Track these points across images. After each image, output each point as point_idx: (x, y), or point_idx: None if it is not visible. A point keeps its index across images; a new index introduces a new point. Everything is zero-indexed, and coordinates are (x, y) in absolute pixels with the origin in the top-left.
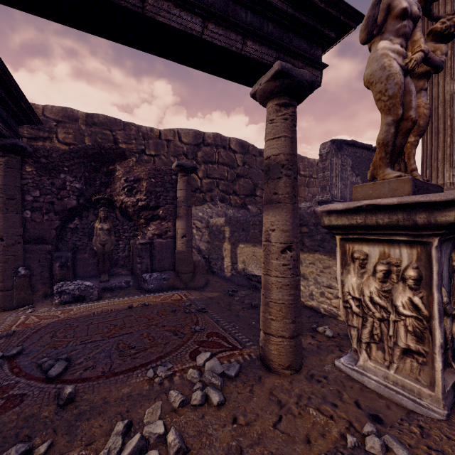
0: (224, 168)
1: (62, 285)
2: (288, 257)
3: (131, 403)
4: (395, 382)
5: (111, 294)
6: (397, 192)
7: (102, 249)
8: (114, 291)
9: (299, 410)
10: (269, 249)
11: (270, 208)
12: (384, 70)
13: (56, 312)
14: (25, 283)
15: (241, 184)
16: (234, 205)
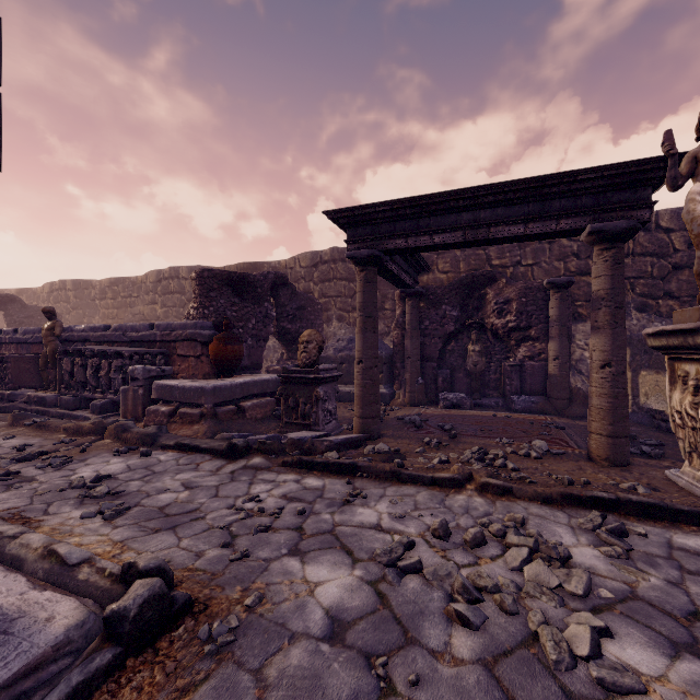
0: (644, 261)
1: (444, 394)
2: (607, 372)
3: (484, 446)
4: (698, 480)
5: (481, 409)
6: (692, 318)
7: (474, 369)
8: (484, 407)
9: (592, 473)
10: (591, 366)
11: (592, 333)
12: (689, 214)
13: (442, 411)
14: (422, 389)
15: (682, 279)
16: (666, 315)
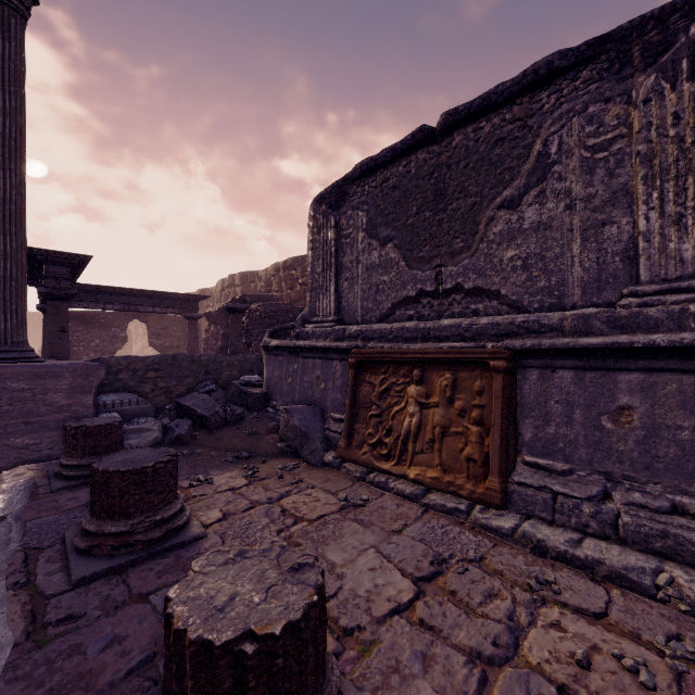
0: None
1: None
2: None
3: None
4: None
5: None
6: None
7: None
8: None
9: None
10: None
11: None
12: None
13: None
14: None
15: None
16: None
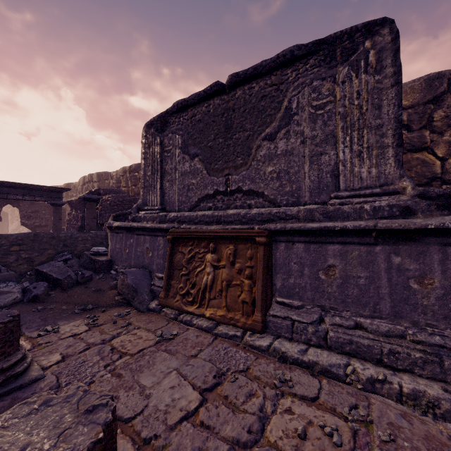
0: None
1: None
2: None
3: None
4: None
5: None
6: None
7: None
8: None
9: None
10: None
11: None
12: None
13: None
14: None
15: None
16: None
